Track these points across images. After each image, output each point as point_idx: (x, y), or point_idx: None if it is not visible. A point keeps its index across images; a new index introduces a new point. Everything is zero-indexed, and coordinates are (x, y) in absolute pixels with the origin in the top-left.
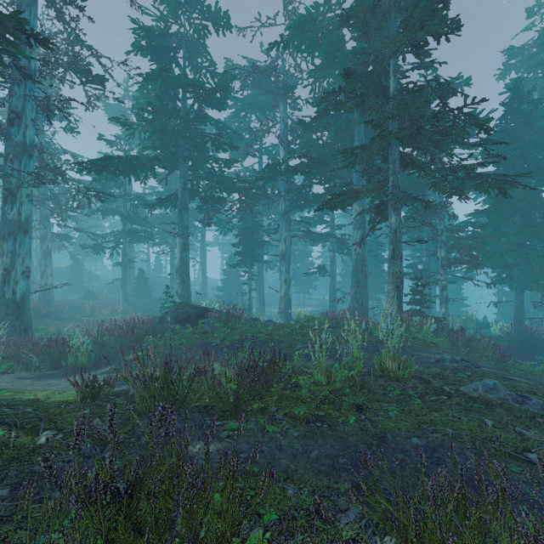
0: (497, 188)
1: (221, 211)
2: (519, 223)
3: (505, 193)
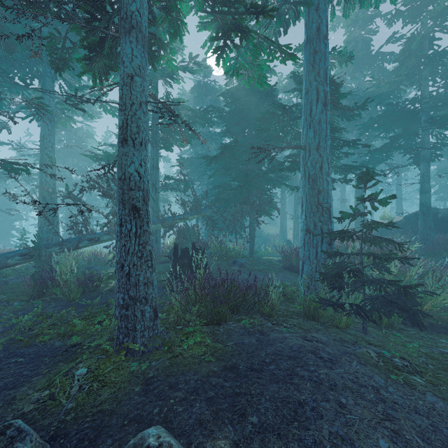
0: None
1: None
2: None
3: None
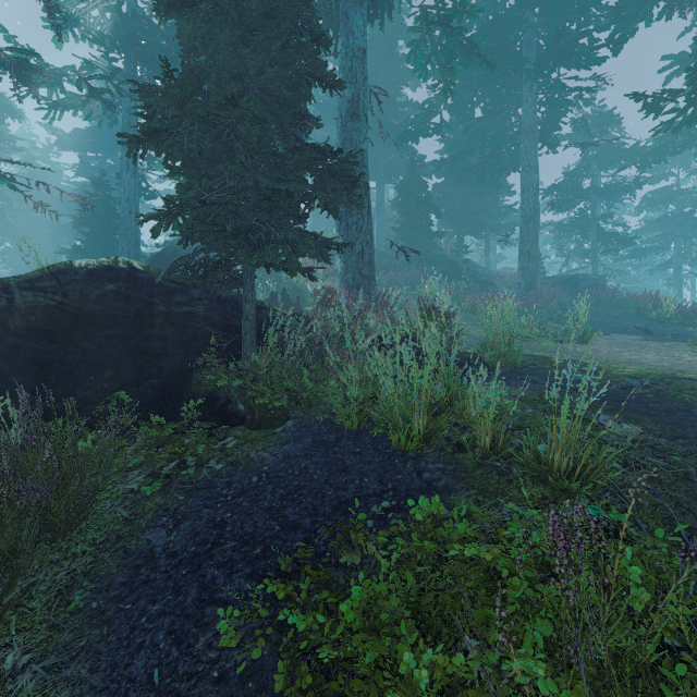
0: None
1: None
2: None
3: None
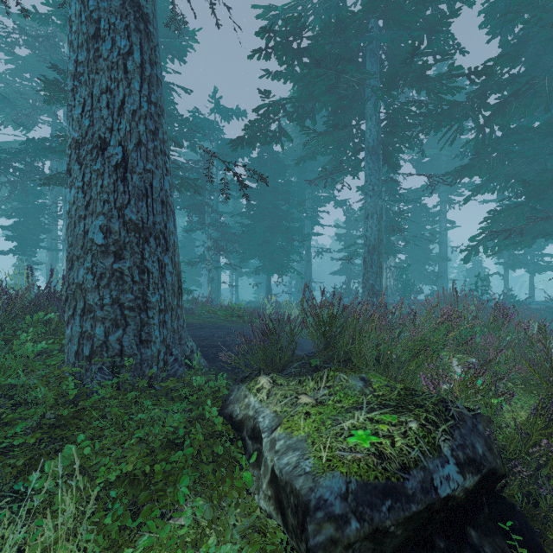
0: (193, 188)
1: (4, 188)
2: (266, 226)
3: (198, 192)
